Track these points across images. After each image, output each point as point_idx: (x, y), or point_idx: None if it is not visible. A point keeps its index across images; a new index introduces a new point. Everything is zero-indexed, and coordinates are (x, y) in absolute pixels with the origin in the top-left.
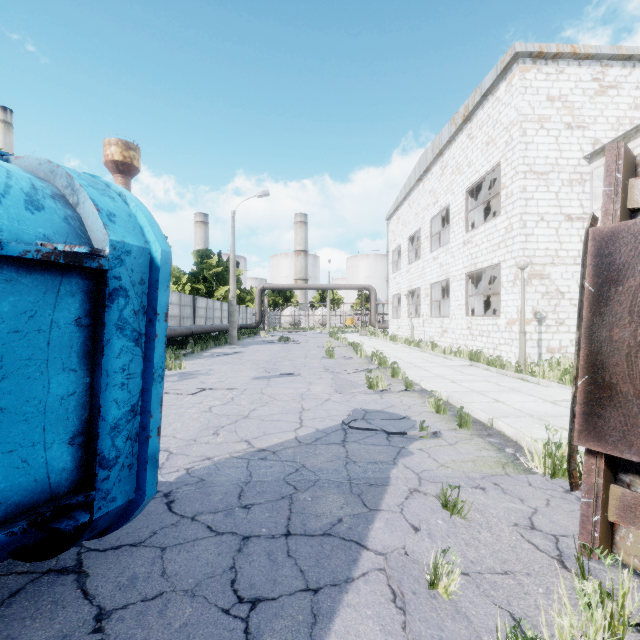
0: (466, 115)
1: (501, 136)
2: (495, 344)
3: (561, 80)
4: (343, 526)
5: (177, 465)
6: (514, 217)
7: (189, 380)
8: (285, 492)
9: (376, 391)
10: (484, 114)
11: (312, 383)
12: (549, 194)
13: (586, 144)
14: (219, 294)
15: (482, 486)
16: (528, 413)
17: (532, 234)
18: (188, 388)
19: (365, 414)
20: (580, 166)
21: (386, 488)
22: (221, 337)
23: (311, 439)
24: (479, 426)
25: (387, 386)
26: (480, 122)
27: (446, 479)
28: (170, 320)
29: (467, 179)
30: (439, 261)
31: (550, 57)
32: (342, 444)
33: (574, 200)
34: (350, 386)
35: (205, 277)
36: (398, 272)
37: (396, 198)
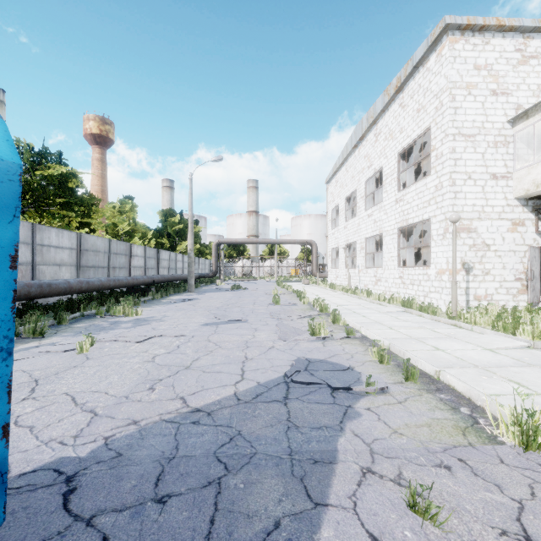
0: (398, 86)
1: (431, 103)
2: (425, 292)
3: (487, 50)
4: (281, 536)
5: (97, 432)
6: (444, 176)
7: (142, 326)
8: (213, 474)
9: (318, 338)
10: (415, 84)
11: (258, 330)
12: (476, 155)
13: (510, 109)
14: (181, 248)
15: (446, 464)
16: (471, 363)
17: (460, 191)
18: (138, 335)
19: (308, 364)
20: (504, 129)
21: (334, 467)
22: (181, 285)
23: (251, 395)
24: (425, 378)
25: (329, 333)
26: (411, 91)
27: (402, 453)
28: (136, 270)
29: (399, 144)
30: (373, 218)
31: (477, 29)
32: (284, 402)
33: (499, 160)
34: (293, 333)
35: (169, 233)
36: (336, 228)
37: (335, 164)
